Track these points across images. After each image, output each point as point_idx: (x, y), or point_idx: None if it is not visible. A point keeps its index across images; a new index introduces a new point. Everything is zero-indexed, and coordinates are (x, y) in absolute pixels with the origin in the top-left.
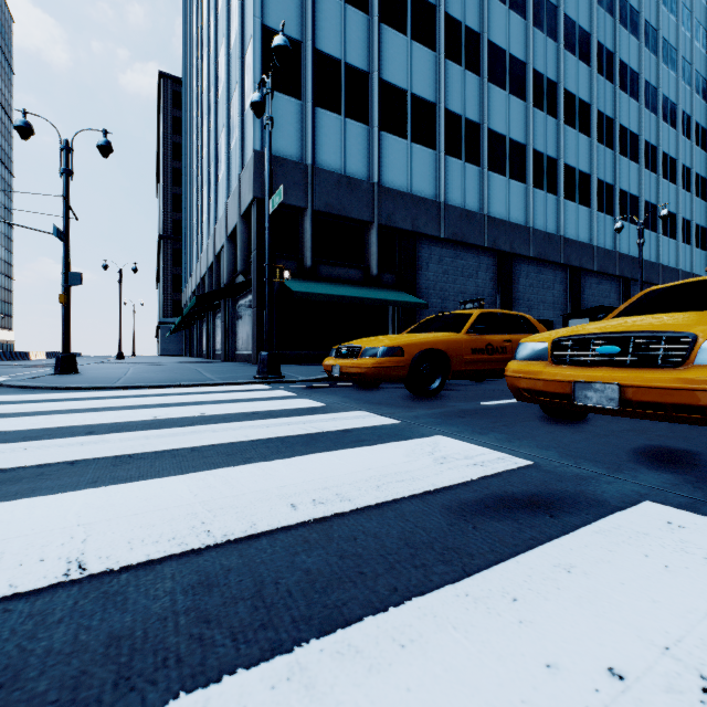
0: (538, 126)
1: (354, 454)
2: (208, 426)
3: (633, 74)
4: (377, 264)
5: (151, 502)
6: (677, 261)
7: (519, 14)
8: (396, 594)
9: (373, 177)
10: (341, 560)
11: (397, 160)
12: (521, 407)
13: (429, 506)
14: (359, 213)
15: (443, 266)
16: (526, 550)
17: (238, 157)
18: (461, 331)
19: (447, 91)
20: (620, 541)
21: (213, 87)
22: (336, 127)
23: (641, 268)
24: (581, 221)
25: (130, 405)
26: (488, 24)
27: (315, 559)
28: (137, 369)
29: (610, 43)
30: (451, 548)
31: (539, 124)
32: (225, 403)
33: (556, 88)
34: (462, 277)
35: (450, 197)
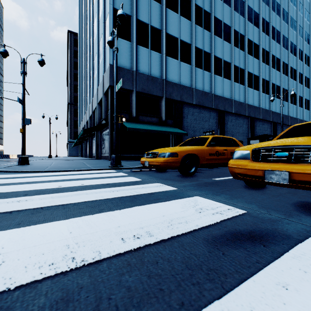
0: (236, 54)
1: (155, 207)
2: (84, 191)
3: (277, 32)
4: (165, 115)
5: (45, 237)
6: (297, 114)
7: (228, 5)
8: (183, 308)
9: (163, 76)
10: (149, 279)
11: (173, 69)
12: (233, 180)
13: (196, 239)
14: (157, 93)
15: (194, 116)
16: (256, 271)
17: (102, 67)
18: (204, 145)
19: (196, 38)
20: (308, 264)
21: (91, 36)
22: (146, 54)
23: (282, 118)
24: (255, 97)
25: (49, 180)
26: (214, 9)
27: (133, 278)
28: (56, 162)
29: (267, 18)
30: (212, 269)
31: (236, 53)
32: (94, 179)
33: (244, 38)
34: (202, 121)
35: (197, 85)
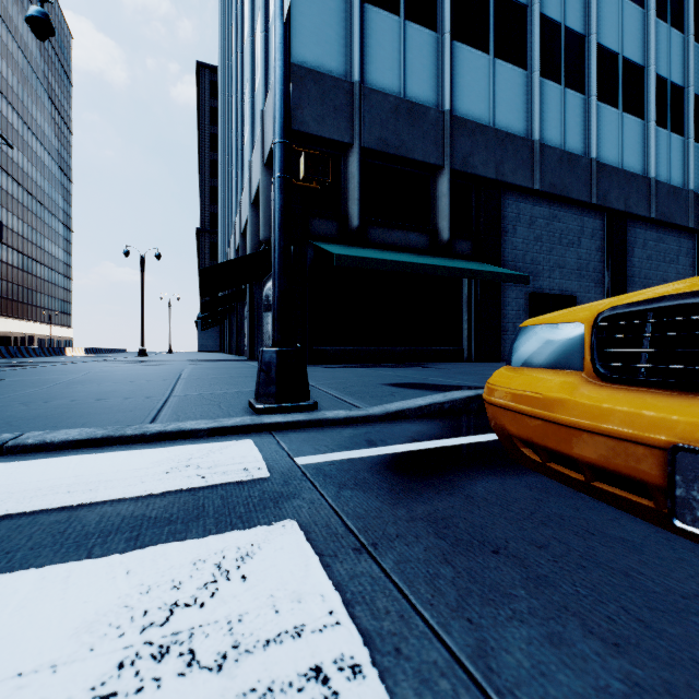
0: (660, 42)
1: None
2: None
3: None
4: (449, 224)
5: None
6: None
7: None
8: None
9: (444, 103)
10: None
11: (475, 82)
12: None
13: None
14: (424, 153)
15: (535, 230)
16: None
17: (260, 87)
18: None
19: None
20: None
21: (239, 34)
22: (392, 33)
23: None
24: None
25: None
26: None
27: None
28: (95, 374)
29: None
30: None
31: (661, 39)
32: None
33: None
34: (559, 246)
35: (545, 134)
